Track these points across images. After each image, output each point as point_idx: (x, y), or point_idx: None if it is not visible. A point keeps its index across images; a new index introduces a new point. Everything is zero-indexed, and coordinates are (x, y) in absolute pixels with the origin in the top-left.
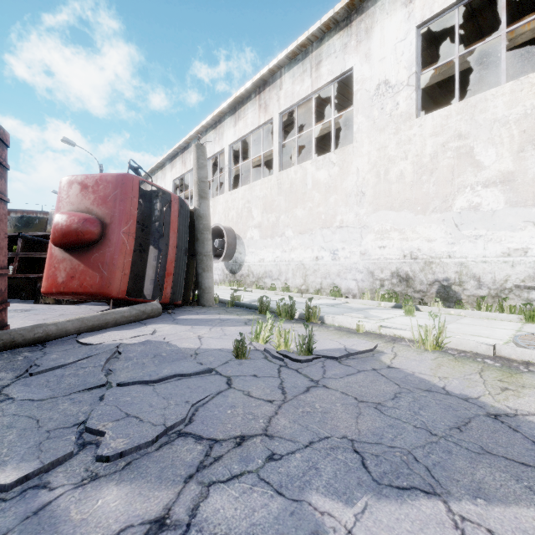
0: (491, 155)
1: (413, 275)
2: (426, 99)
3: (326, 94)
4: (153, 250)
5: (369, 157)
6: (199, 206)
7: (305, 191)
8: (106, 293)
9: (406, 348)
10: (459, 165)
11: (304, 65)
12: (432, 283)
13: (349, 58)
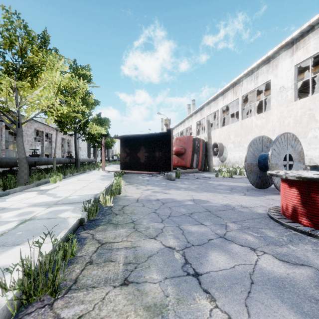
0: None
1: None
2: None
3: None
4: (195, 155)
5: (276, 116)
6: (208, 141)
7: (252, 129)
8: (186, 166)
9: None
10: (309, 121)
11: (251, 77)
12: None
13: (269, 76)
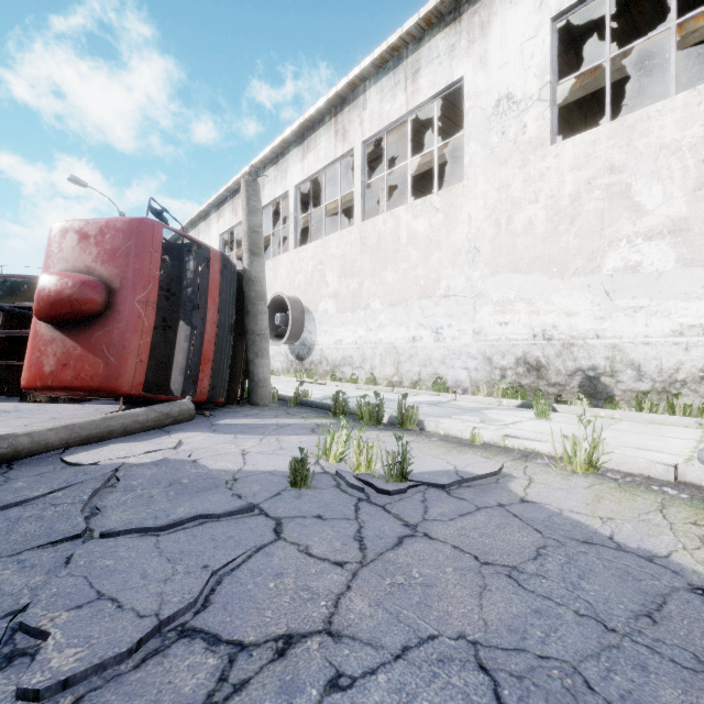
0: (655, 194)
1: (546, 362)
2: (561, 124)
3: (426, 116)
4: (184, 327)
5: (485, 200)
6: (250, 266)
7: (398, 248)
8: (113, 388)
9: (545, 469)
10: (611, 210)
11: (397, 76)
12: (573, 373)
13: (458, 65)
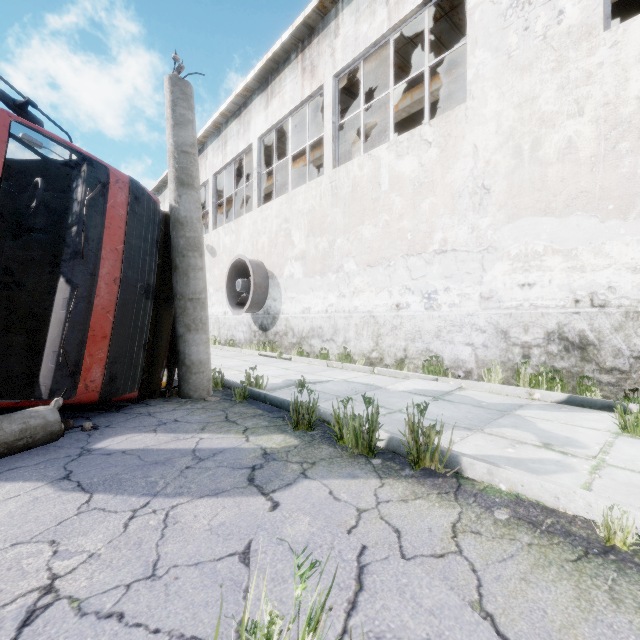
0: None
1: (597, 338)
2: None
3: (405, 55)
4: (63, 286)
5: (498, 122)
6: (177, 202)
7: (377, 196)
8: None
9: None
10: None
11: None
12: None
13: None
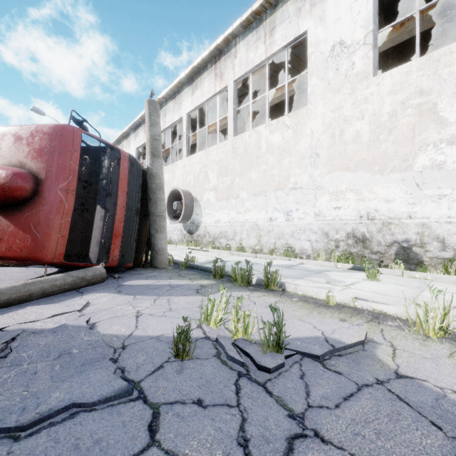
0: None
1: (370, 236)
2: None
3: (278, 65)
4: (100, 210)
5: (323, 119)
6: (151, 165)
7: (259, 155)
8: (38, 258)
9: (399, 332)
10: (420, 123)
11: (258, 33)
12: (391, 245)
13: (303, 22)
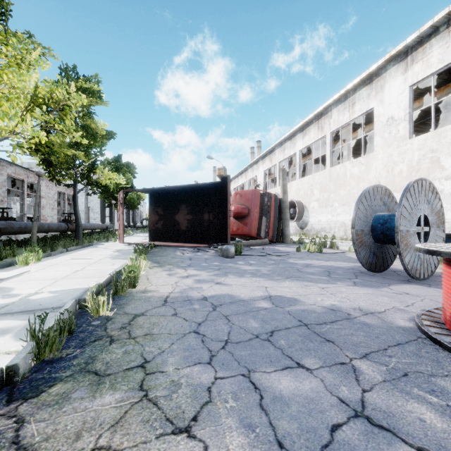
0: (449, 162)
1: None
2: None
3: None
4: (264, 218)
5: (382, 161)
6: (283, 197)
7: (345, 180)
8: (250, 235)
9: None
10: (432, 167)
11: (345, 105)
12: None
13: (371, 102)
